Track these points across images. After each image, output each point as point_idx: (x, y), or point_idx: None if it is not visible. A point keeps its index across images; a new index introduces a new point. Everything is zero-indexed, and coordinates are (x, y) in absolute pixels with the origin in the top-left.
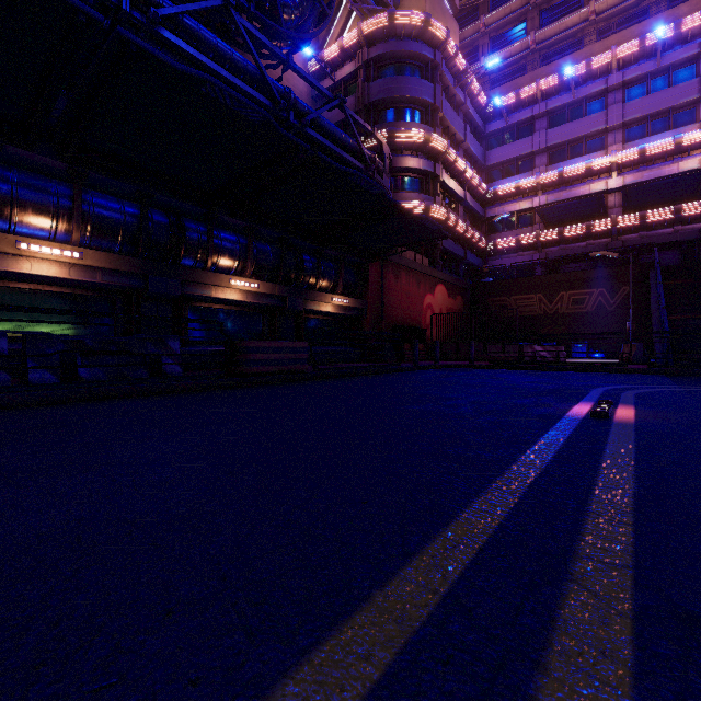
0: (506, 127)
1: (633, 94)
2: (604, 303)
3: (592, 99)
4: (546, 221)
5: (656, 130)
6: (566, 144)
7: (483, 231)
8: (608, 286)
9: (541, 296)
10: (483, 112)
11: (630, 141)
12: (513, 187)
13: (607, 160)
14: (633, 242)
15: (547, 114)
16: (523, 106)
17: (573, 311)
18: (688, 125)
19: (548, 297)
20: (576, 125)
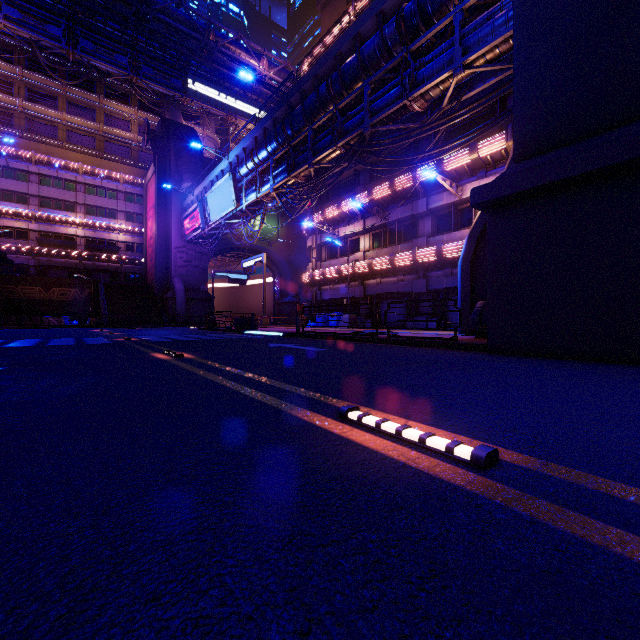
0: (6, 166)
1: (90, 191)
2: (78, 297)
3: (68, 181)
4: (40, 242)
5: (101, 214)
6: (53, 199)
7: None
8: (80, 288)
9: (41, 288)
10: None
11: (89, 214)
12: (13, 211)
13: (77, 220)
14: (90, 266)
15: (39, 174)
16: (20, 159)
17: (61, 299)
18: (114, 219)
19: (46, 290)
20: (59, 192)
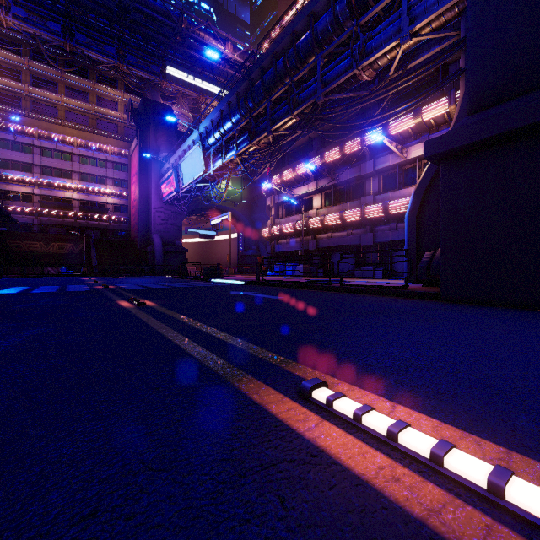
0: (14, 141)
1: (84, 161)
2: (73, 250)
3: (65, 153)
4: (42, 204)
5: (93, 181)
6: (53, 168)
7: None
8: (75, 243)
9: (43, 243)
10: None
11: (82, 181)
12: (20, 178)
13: (73, 186)
14: (84, 224)
15: (41, 147)
16: (26, 135)
17: (59, 252)
18: (103, 185)
19: (46, 244)
20: (58, 162)
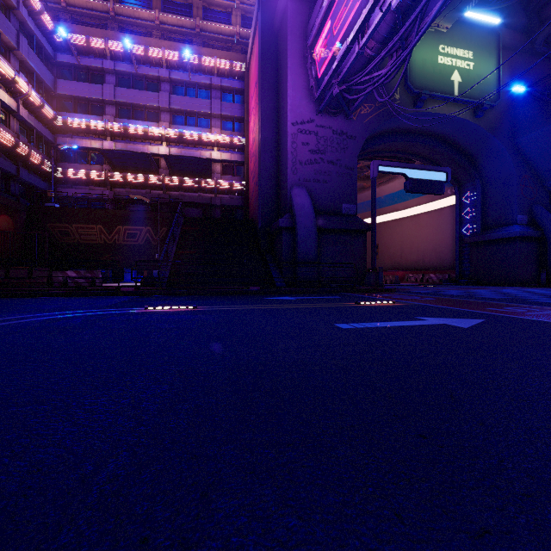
0: (78, 65)
1: (177, 91)
2: (150, 239)
3: (150, 79)
4: (112, 164)
5: (190, 124)
6: (131, 106)
7: (54, 157)
8: (153, 226)
9: (102, 227)
10: (52, 37)
11: (175, 124)
12: (83, 124)
13: (159, 131)
14: (176, 197)
15: (116, 73)
16: (94, 55)
17: (128, 243)
18: (206, 128)
19: (108, 229)
20: (138, 94)
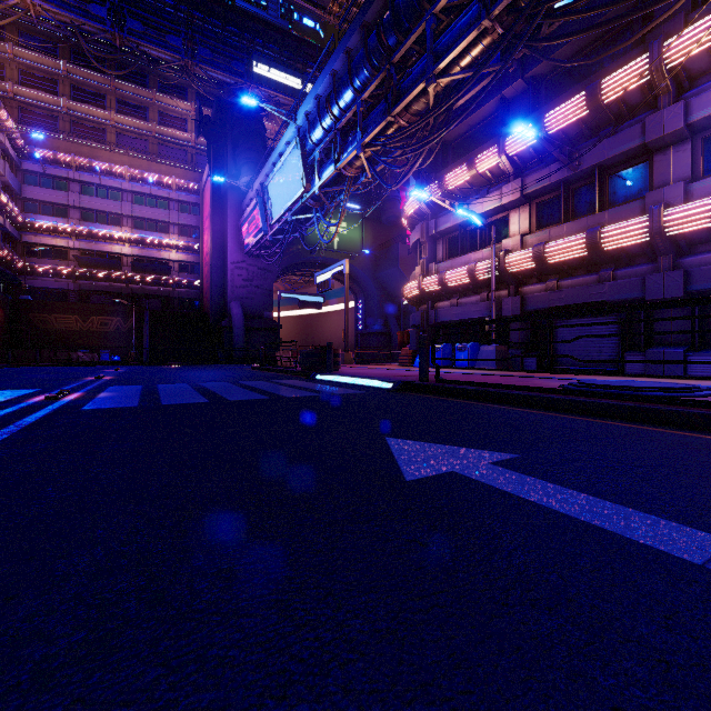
0: (44, 173)
1: (138, 200)
2: (121, 327)
3: (113, 189)
4: (80, 262)
5: (150, 228)
6: (96, 211)
7: (19, 251)
8: (123, 317)
9: (78, 317)
10: (20, 150)
11: (136, 228)
12: (51, 226)
13: (123, 235)
14: (138, 290)
15: (80, 182)
16: (59, 165)
17: (101, 330)
18: (165, 234)
19: (83, 319)
20: (103, 202)
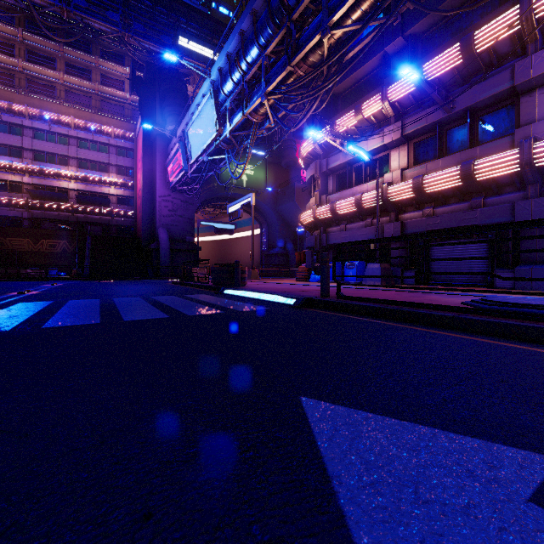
0: (1, 120)
1: (83, 145)
2: (66, 248)
3: (61, 135)
4: (32, 195)
5: (93, 168)
6: (46, 153)
7: None
8: (69, 240)
9: (30, 240)
10: None
11: (81, 168)
12: (7, 164)
13: (69, 173)
14: (82, 219)
15: (33, 128)
16: (14, 114)
17: (50, 251)
18: (105, 173)
19: (34, 241)
20: (52, 146)
